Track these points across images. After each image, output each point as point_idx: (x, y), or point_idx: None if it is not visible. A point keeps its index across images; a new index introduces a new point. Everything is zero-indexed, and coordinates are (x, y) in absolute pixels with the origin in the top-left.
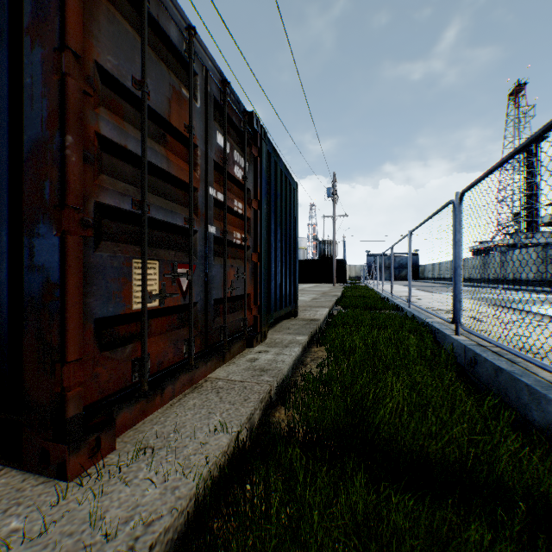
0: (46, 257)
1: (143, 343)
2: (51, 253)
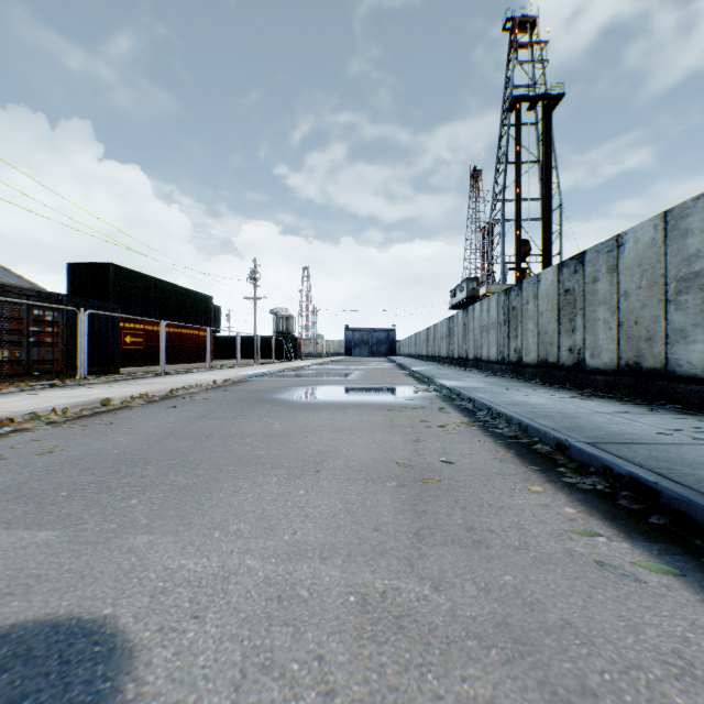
0: None
1: (5, 367)
2: None
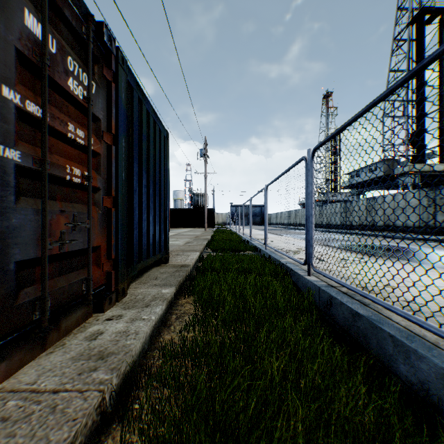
0: None
1: None
2: None
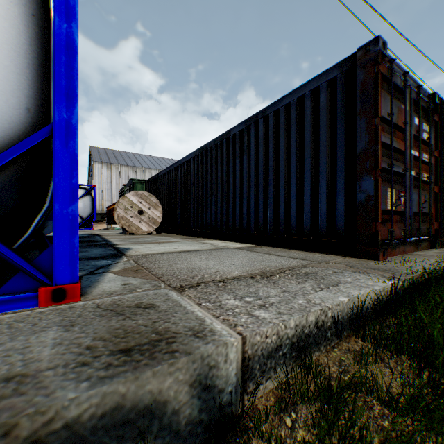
0: (367, 187)
1: (391, 223)
2: (369, 185)
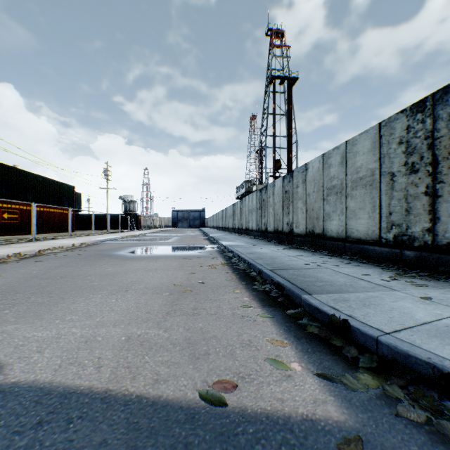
0: None
1: None
2: None
